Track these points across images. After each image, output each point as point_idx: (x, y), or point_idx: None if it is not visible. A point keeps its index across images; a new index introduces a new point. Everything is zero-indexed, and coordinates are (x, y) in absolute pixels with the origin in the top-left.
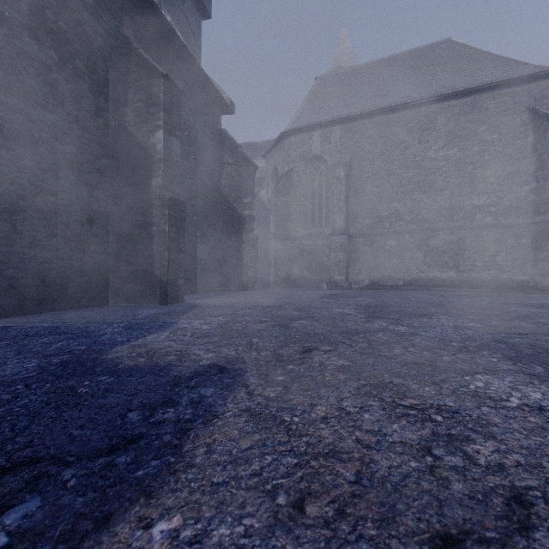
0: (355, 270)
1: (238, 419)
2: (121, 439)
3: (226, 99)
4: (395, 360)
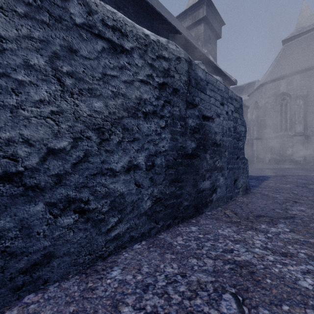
0: (311, 155)
1: (273, 179)
2: (256, 179)
3: (233, 80)
4: (311, 178)
